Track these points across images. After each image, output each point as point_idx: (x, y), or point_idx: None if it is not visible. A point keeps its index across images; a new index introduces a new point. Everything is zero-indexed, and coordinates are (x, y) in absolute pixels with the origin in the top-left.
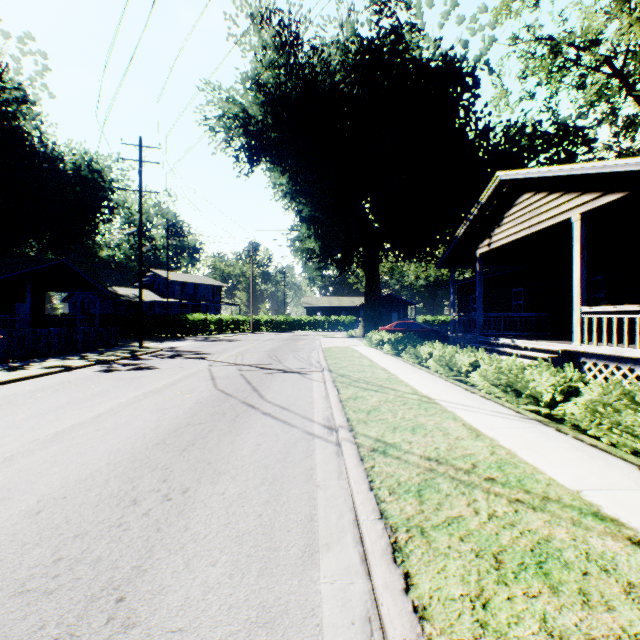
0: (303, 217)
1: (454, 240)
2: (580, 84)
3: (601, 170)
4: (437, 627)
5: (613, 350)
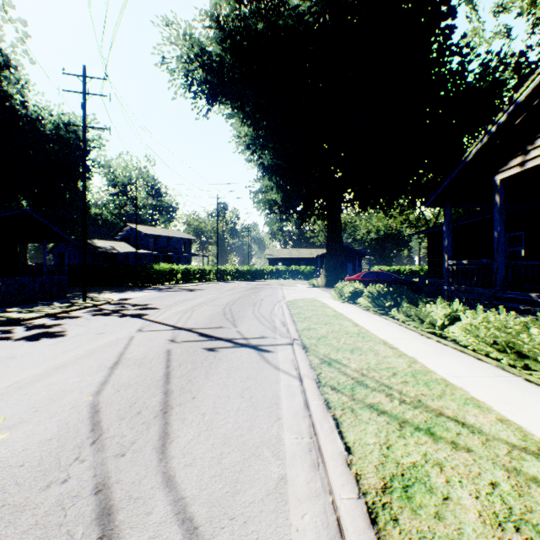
0: (265, 168)
1: (458, 166)
2: None
3: None
4: None
5: None
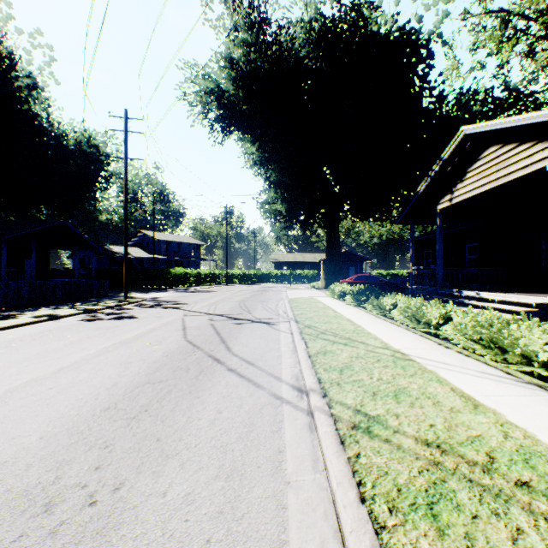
0: (271, 182)
1: (414, 197)
2: (530, 52)
3: None
4: None
5: None
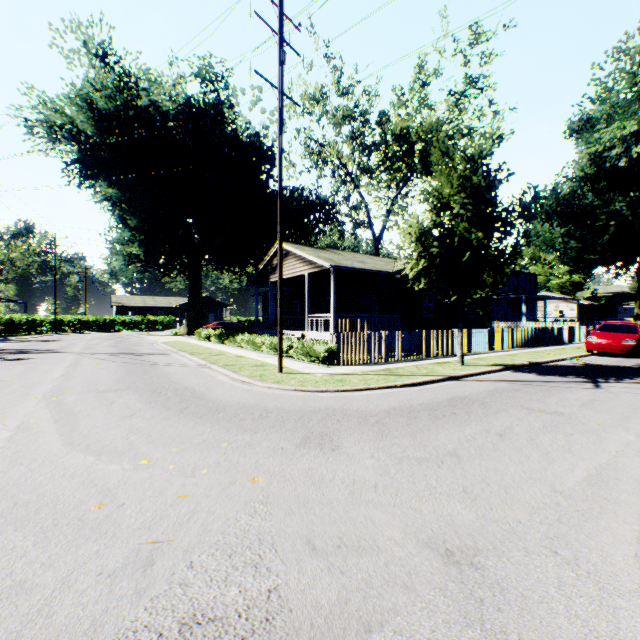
0: (128, 224)
1: (258, 271)
2: (333, 175)
3: (311, 259)
4: (244, 374)
5: (316, 333)
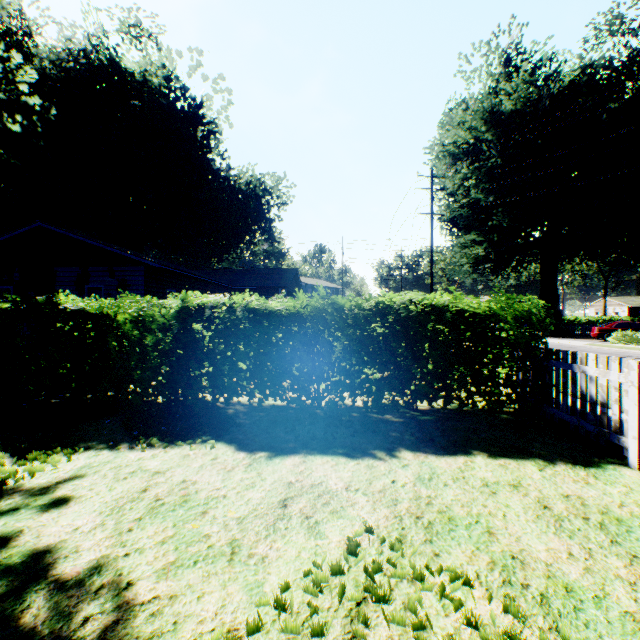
0: (480, 226)
1: None
2: None
3: None
4: None
5: None
